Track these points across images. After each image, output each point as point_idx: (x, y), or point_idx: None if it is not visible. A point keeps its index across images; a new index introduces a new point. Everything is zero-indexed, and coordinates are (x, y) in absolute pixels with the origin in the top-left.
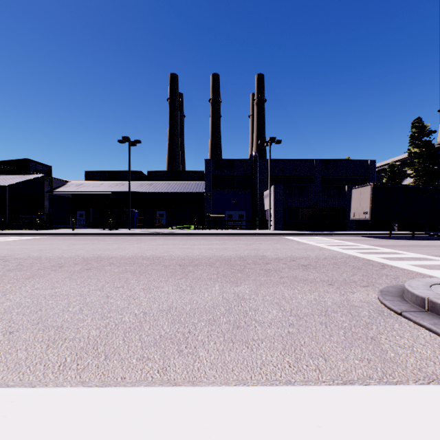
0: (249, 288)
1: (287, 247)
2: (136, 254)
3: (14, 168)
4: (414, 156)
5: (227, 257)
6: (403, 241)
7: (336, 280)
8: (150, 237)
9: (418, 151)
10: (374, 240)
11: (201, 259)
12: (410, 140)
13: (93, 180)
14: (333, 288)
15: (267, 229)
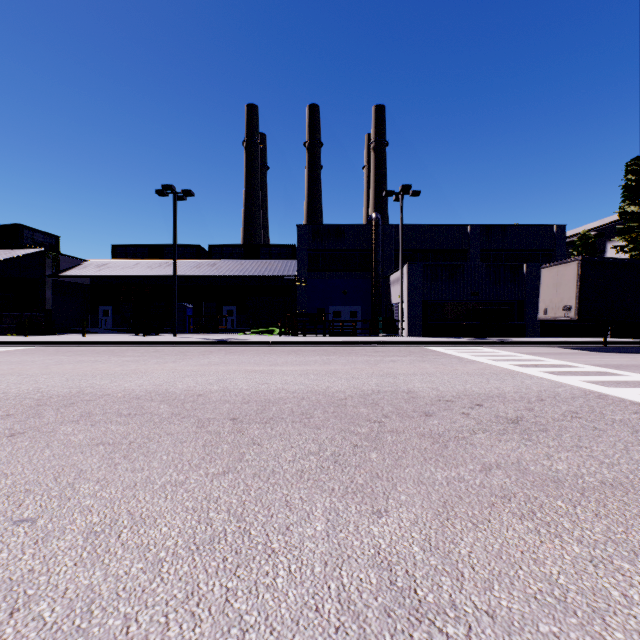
0: (416, 527)
1: (444, 369)
2: (157, 386)
3: None
4: (629, 218)
5: (337, 395)
6: None
7: None
8: (204, 349)
9: (637, 210)
10: (588, 355)
11: (283, 401)
12: (624, 193)
13: (125, 258)
14: None
15: (396, 334)
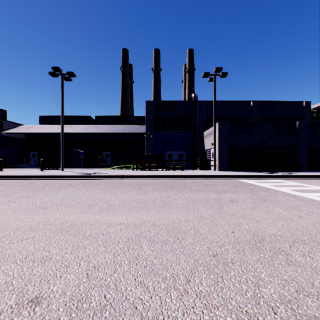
0: None
1: (317, 220)
2: None
3: None
4: None
5: None
6: None
7: None
8: (70, 182)
9: None
10: None
11: None
12: None
13: (47, 124)
14: None
15: (209, 169)
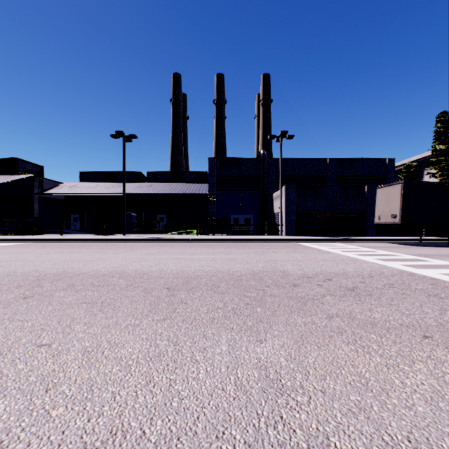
0: (283, 348)
1: (309, 257)
2: (116, 268)
3: (0, 167)
4: (438, 154)
5: (236, 273)
6: (444, 249)
7: (425, 323)
8: (145, 244)
9: (444, 148)
10: (408, 248)
11: (200, 277)
12: (435, 136)
13: (89, 181)
14: (440, 348)
15: (277, 234)
